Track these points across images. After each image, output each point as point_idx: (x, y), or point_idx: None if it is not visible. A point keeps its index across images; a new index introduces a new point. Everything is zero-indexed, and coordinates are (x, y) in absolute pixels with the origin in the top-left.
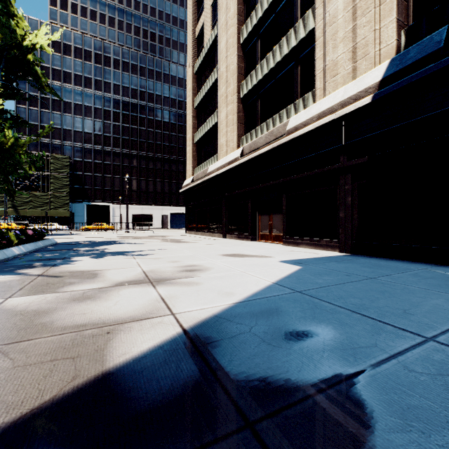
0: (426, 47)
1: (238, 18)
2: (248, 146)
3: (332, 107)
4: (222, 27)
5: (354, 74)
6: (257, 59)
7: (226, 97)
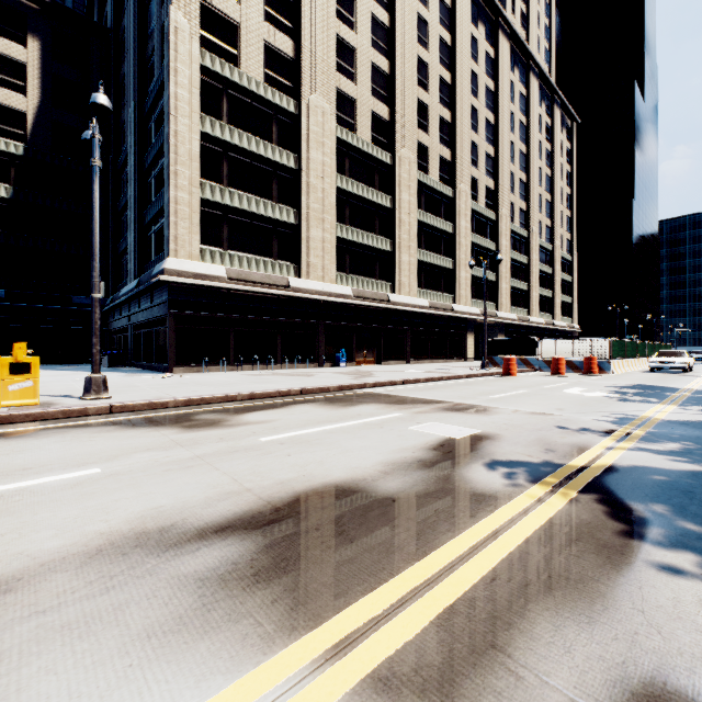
0: None
1: None
2: None
3: None
4: None
5: None
6: None
7: None
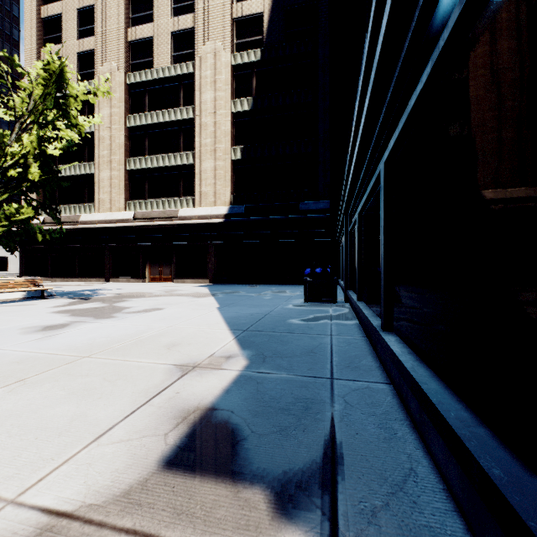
0: (240, 209)
1: (126, 105)
2: (140, 213)
3: (206, 215)
4: (104, 98)
5: (215, 203)
6: (145, 148)
7: (111, 162)
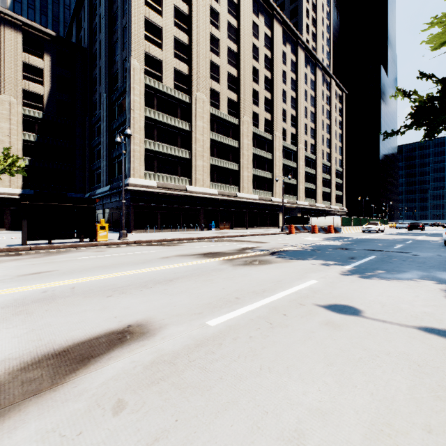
0: (30, 192)
1: None
2: None
3: (5, 193)
4: None
5: (11, 186)
6: None
7: None
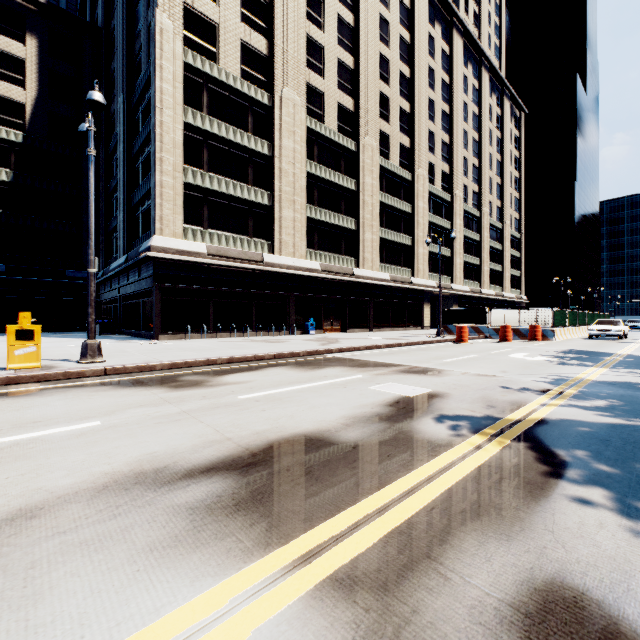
0: None
1: None
2: None
3: None
4: None
5: None
6: None
7: None
